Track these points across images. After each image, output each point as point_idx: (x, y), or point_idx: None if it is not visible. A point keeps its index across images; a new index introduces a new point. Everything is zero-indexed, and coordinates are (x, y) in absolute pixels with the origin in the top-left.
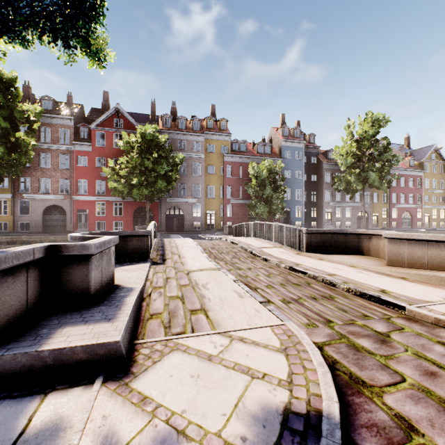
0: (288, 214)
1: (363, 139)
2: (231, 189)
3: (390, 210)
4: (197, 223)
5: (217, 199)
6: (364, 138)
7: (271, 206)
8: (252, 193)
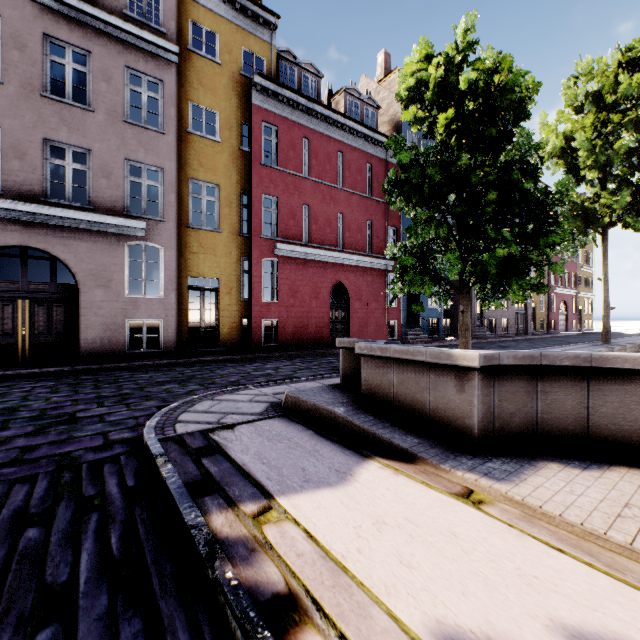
0: (411, 299)
1: (635, 102)
2: (275, 208)
3: (549, 297)
4: (144, 324)
5: (228, 235)
6: (637, 101)
7: (535, 243)
8: (427, 186)
